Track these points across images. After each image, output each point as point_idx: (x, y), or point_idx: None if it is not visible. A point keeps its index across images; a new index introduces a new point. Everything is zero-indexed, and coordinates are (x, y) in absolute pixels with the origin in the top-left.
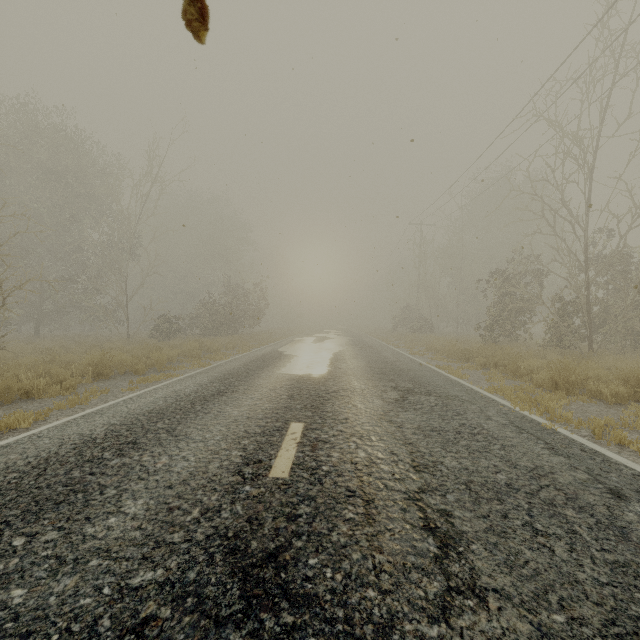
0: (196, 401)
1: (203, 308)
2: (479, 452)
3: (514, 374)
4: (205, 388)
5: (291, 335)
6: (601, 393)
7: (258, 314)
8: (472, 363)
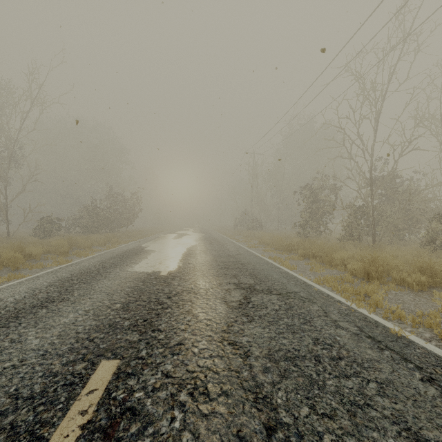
0: (0, 320)
1: (83, 211)
2: (360, 408)
3: (329, 264)
4: (34, 295)
5: (159, 232)
6: (404, 281)
7: (132, 216)
8: (294, 254)
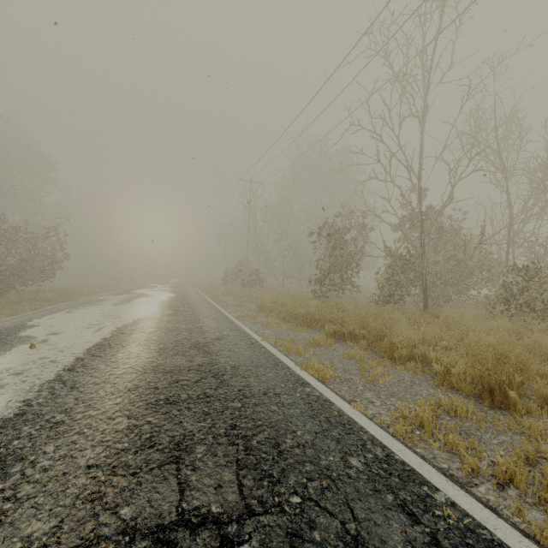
0: None
1: None
2: None
3: (388, 354)
4: None
5: (102, 292)
6: None
7: (50, 266)
8: (315, 329)
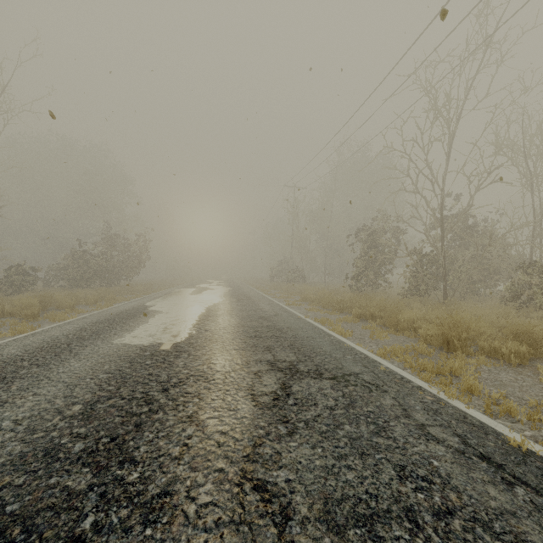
0: None
1: (68, 258)
2: None
3: (394, 327)
4: None
5: (173, 286)
6: (495, 351)
7: (137, 265)
8: (347, 313)
